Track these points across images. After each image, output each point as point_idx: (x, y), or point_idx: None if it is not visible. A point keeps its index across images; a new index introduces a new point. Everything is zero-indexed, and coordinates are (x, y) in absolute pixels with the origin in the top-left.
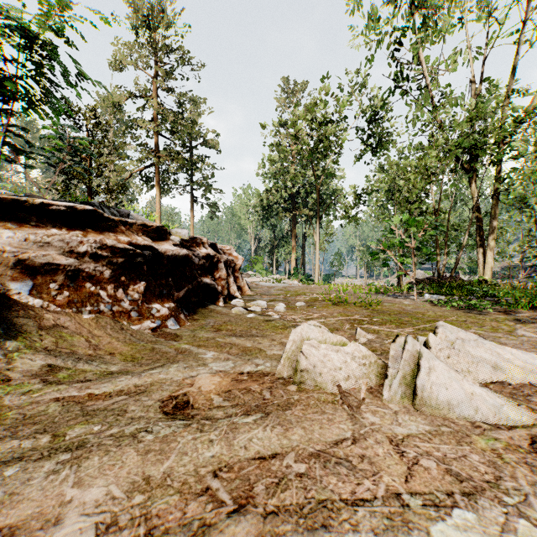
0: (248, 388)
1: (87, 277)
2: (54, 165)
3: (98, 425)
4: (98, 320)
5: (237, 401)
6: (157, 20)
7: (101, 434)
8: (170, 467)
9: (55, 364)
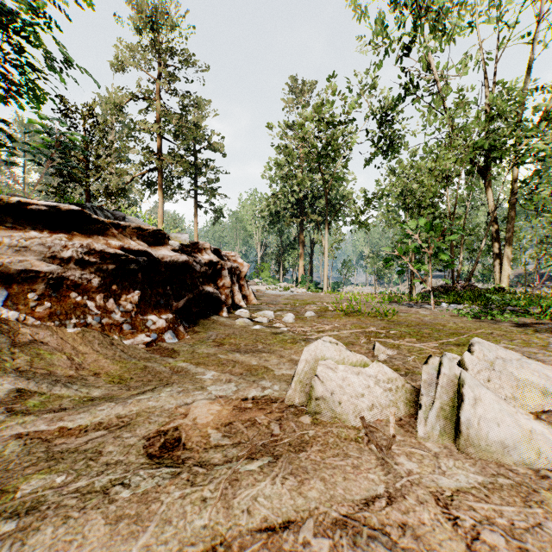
0: (253, 419)
1: (72, 286)
2: (41, 163)
3: (62, 475)
4: (84, 335)
5: (239, 438)
6: (159, 18)
7: (64, 488)
8: (147, 545)
9: (27, 388)
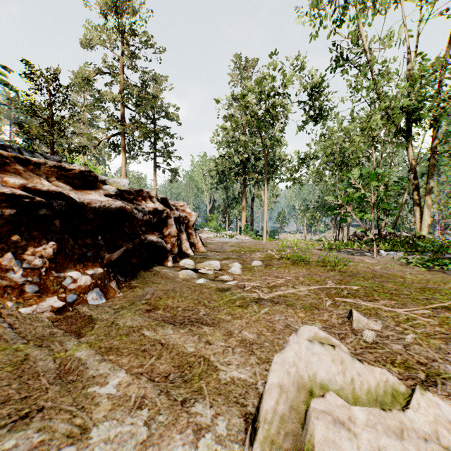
0: None
1: None
2: None
3: None
4: None
5: None
6: (122, 3)
7: None
8: None
9: None
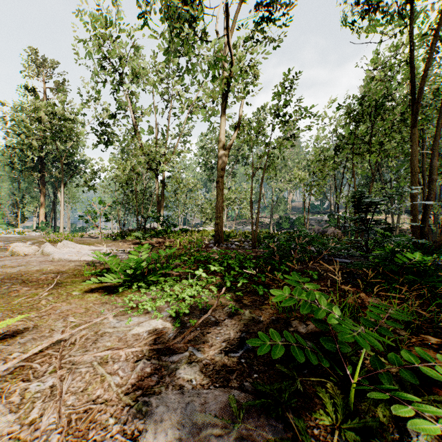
0: None
1: None
2: None
3: None
4: None
5: None
6: None
7: None
8: None
9: None
